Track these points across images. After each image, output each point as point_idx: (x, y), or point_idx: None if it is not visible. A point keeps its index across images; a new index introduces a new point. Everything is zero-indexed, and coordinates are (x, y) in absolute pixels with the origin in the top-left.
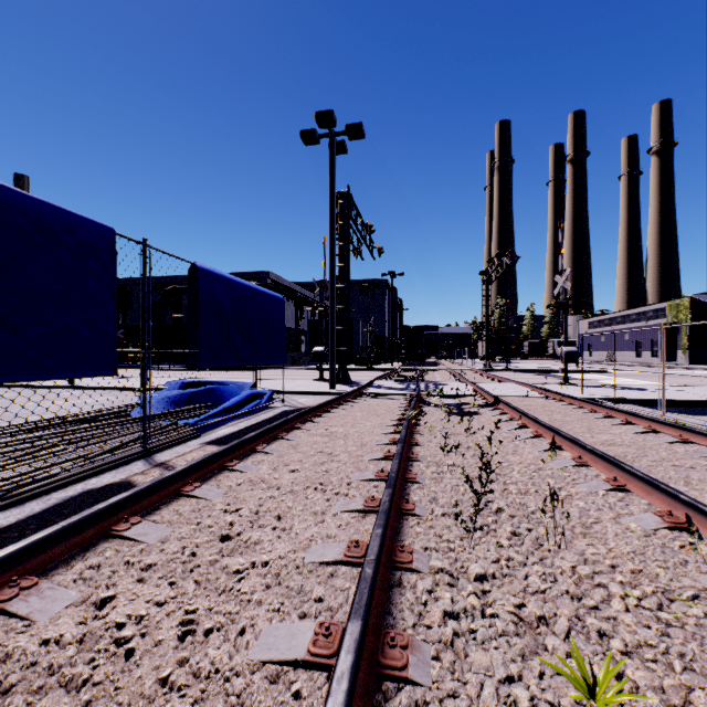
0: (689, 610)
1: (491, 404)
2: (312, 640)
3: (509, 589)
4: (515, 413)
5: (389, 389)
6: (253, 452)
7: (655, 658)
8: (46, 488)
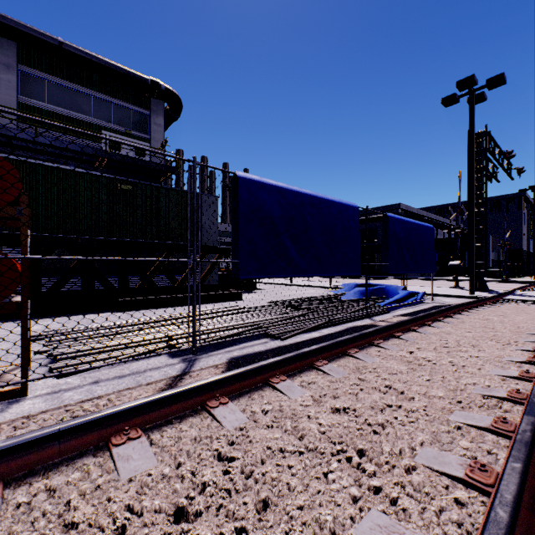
0: None
1: None
2: (519, 372)
3: None
4: None
5: (534, 297)
6: (435, 321)
7: None
8: (339, 322)
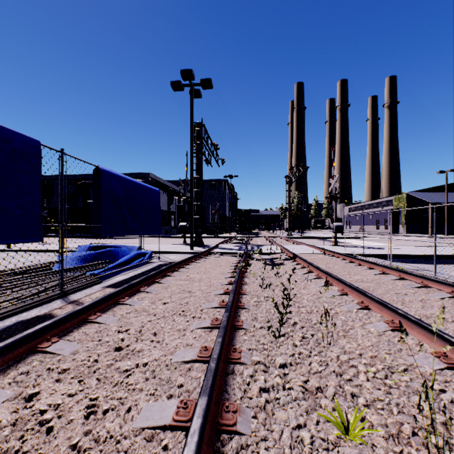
0: (402, 377)
1: (291, 258)
2: (175, 411)
3: (300, 371)
4: (305, 264)
5: (228, 249)
6: (138, 292)
7: (383, 407)
8: None
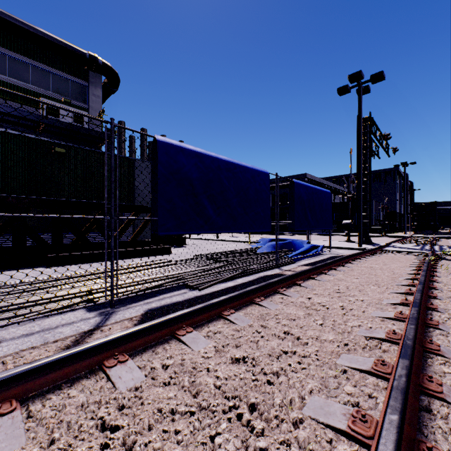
0: None
1: None
2: (395, 314)
3: None
4: None
5: (405, 248)
6: (330, 269)
7: None
8: (253, 272)
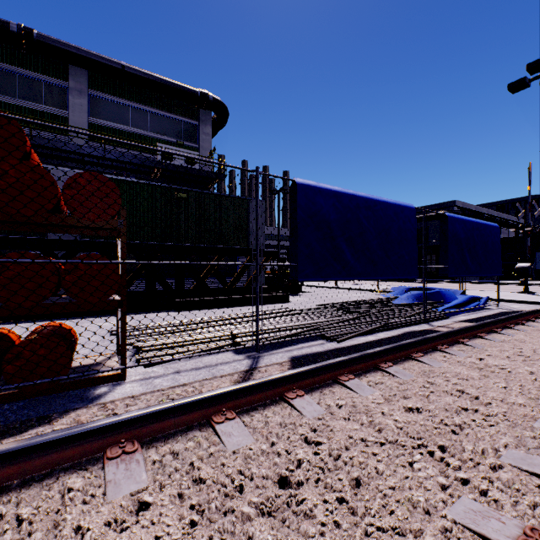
0: None
1: None
2: None
3: None
4: None
5: None
6: (504, 328)
7: None
8: (395, 326)
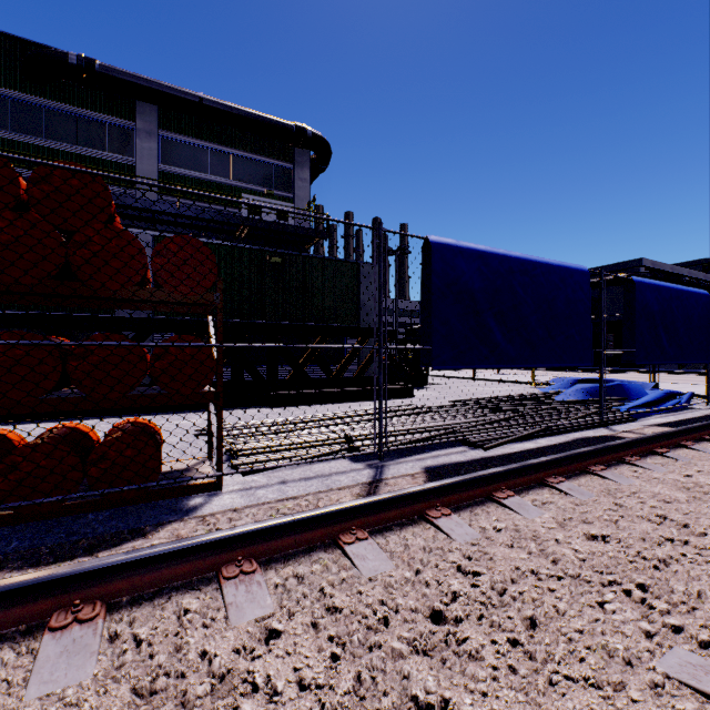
0: None
1: None
2: None
3: None
4: None
5: None
6: None
7: None
8: (561, 431)
